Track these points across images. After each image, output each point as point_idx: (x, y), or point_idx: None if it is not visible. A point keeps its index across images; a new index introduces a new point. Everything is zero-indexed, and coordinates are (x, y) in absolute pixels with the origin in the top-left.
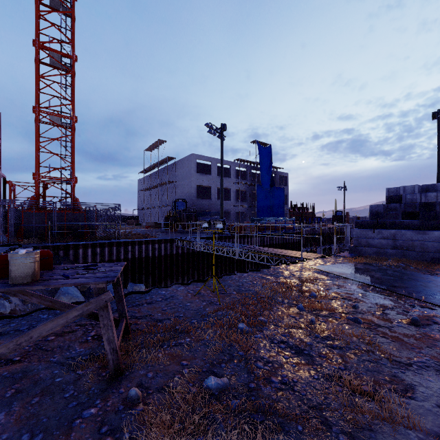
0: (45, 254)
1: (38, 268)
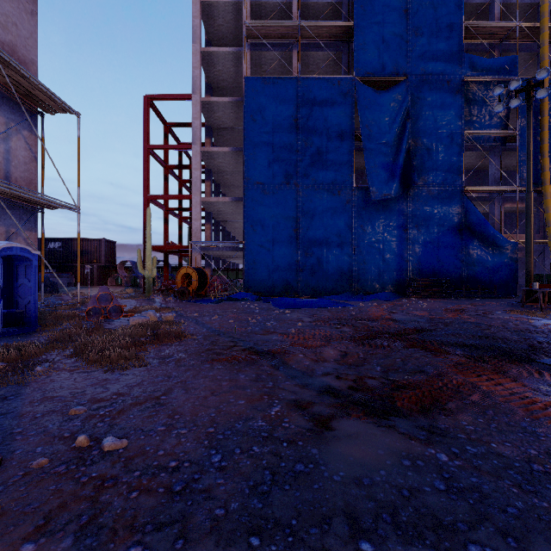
0: (548, 285)
1: (536, 286)
